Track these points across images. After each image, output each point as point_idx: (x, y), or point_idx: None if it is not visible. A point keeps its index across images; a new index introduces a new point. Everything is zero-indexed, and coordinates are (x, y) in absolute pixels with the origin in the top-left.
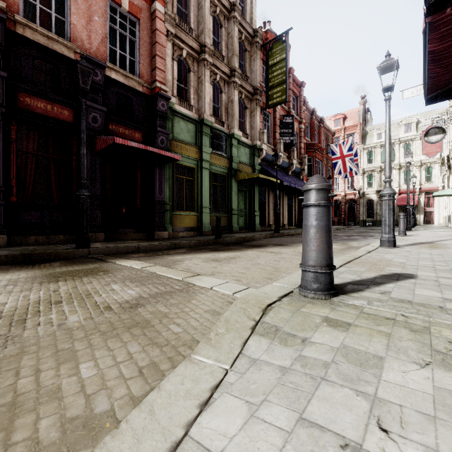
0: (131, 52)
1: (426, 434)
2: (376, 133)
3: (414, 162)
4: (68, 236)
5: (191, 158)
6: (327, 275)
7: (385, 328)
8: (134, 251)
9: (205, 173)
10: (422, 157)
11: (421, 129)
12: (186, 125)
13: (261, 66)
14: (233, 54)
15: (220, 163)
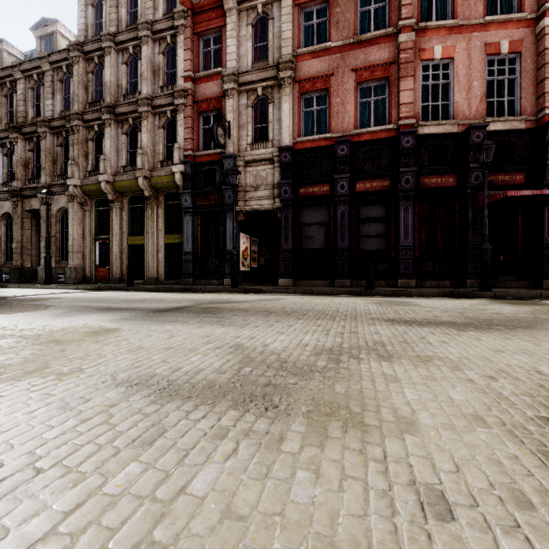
0: (509, 91)
1: None
2: None
3: None
4: (452, 282)
5: None
6: None
7: None
8: (535, 296)
9: None
10: None
11: None
12: None
13: None
14: None
15: None
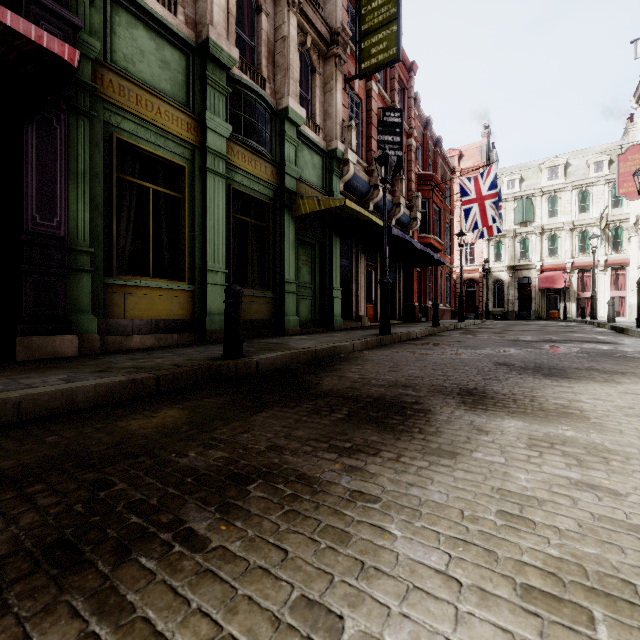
0: None
1: None
2: (507, 179)
3: (564, 223)
4: None
5: (171, 138)
6: None
7: None
8: None
9: (213, 184)
10: (575, 216)
11: (572, 175)
12: (155, 45)
13: None
14: None
15: (256, 171)
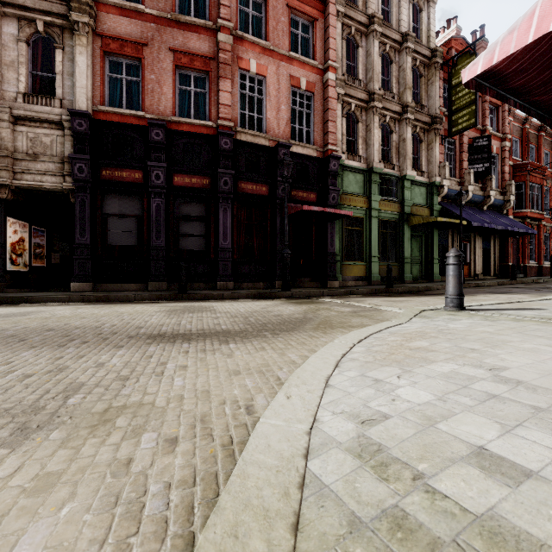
0: (307, 123)
1: (456, 324)
2: None
3: None
4: (265, 284)
5: (359, 209)
6: (458, 300)
7: (474, 316)
8: (319, 295)
9: (373, 222)
10: None
11: None
12: (354, 177)
13: (442, 87)
14: (405, 88)
15: (390, 209)
